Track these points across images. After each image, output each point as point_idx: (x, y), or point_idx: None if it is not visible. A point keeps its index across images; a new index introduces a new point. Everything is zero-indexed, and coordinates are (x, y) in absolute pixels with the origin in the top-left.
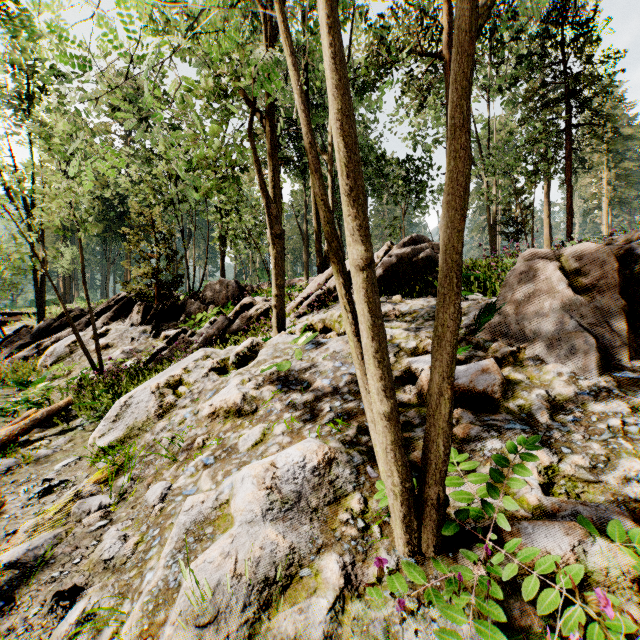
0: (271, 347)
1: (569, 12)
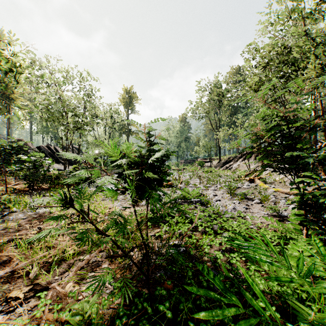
0: None
1: None
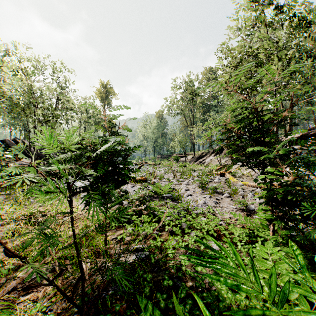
0: None
1: None
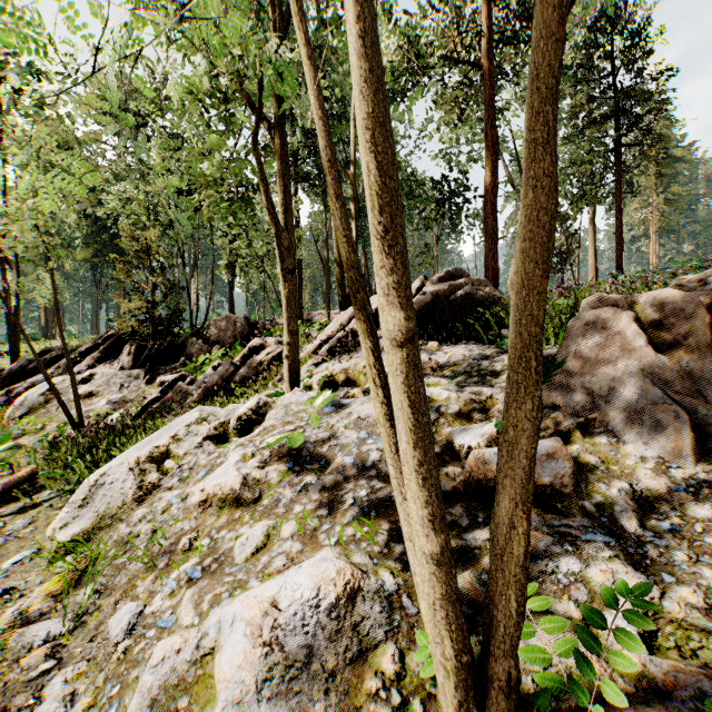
0: (282, 408)
1: (619, 20)
